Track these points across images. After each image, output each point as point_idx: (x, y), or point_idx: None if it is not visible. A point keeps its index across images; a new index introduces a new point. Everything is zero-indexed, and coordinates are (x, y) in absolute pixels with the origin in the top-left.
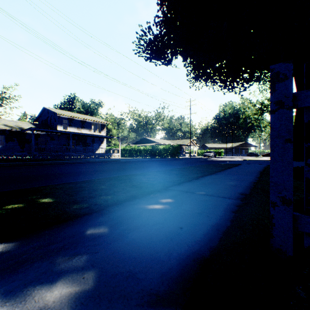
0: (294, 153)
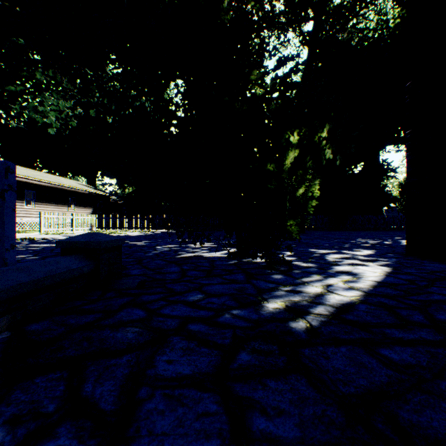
0: None
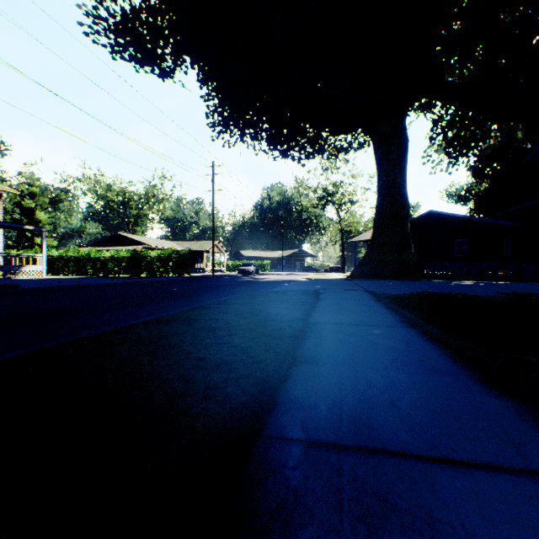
0: (375, 268)
